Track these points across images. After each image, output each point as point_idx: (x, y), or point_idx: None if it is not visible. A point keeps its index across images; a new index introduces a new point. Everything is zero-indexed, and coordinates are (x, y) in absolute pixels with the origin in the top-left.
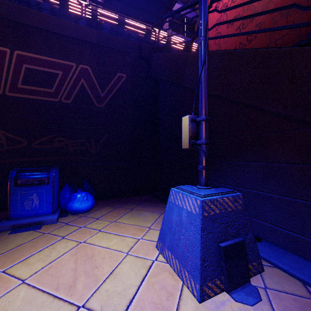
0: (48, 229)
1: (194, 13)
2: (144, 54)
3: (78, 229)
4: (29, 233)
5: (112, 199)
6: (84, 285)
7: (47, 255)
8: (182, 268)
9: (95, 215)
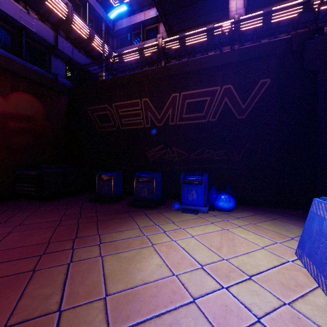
0: (202, 215)
1: None
2: (295, 47)
3: (222, 221)
4: (192, 215)
5: (253, 206)
6: (227, 251)
7: (203, 229)
8: (319, 273)
9: (236, 215)
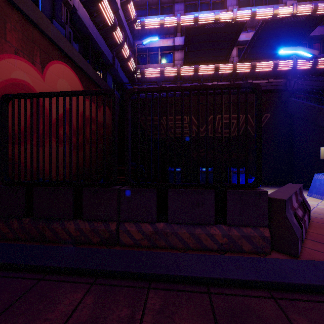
0: None
1: (323, 29)
2: (282, 99)
3: None
4: None
5: (264, 185)
6: None
7: None
8: (322, 196)
9: (264, 188)
